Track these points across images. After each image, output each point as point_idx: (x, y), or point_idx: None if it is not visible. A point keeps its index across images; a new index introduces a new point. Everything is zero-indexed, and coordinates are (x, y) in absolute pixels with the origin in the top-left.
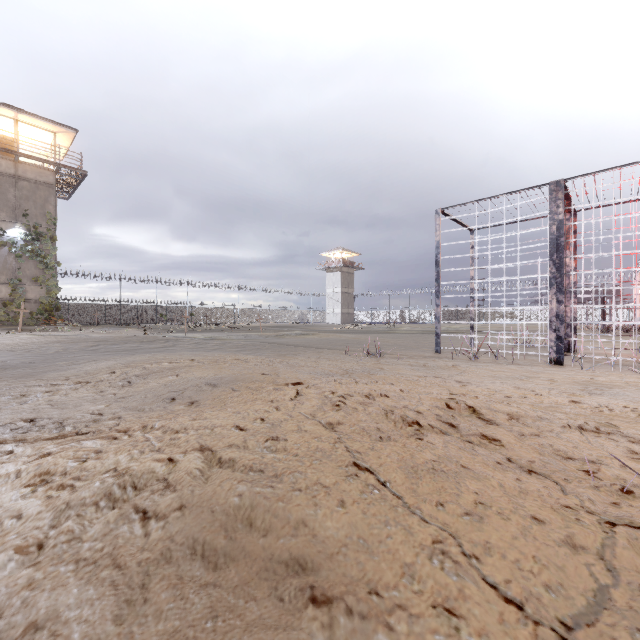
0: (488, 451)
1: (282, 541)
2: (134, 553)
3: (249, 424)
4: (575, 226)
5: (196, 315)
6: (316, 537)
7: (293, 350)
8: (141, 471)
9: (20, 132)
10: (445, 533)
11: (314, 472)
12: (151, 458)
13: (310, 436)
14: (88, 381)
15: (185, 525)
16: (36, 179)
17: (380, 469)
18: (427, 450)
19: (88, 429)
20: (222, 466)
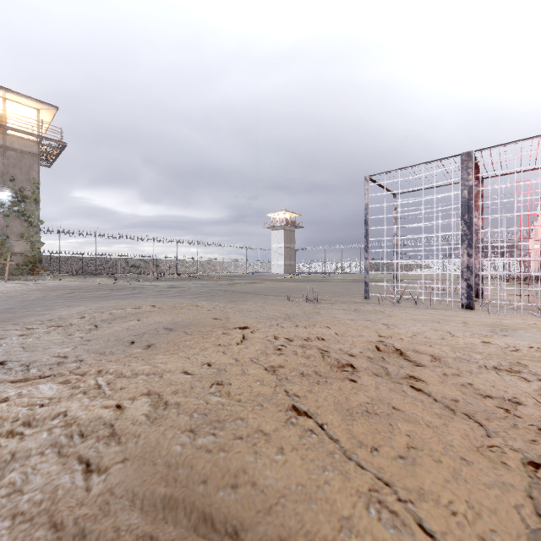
0: (416, 392)
1: (222, 492)
2: (73, 507)
3: (196, 369)
4: (482, 191)
5: (161, 266)
6: (255, 487)
7: (243, 297)
8: (89, 418)
9: (8, 109)
10: (381, 480)
11: (255, 417)
12: (100, 405)
13: (253, 380)
14: (60, 325)
15: (126, 476)
16: (22, 149)
17: (318, 413)
18: (361, 392)
19: (51, 372)
20: (168, 412)
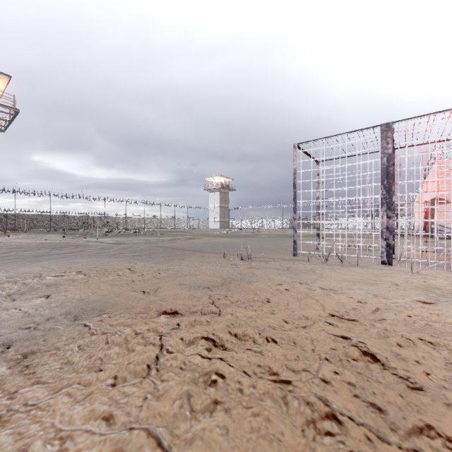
0: None
1: None
2: None
3: None
4: (393, 160)
5: (111, 223)
6: None
7: (181, 254)
8: None
9: None
10: None
11: None
12: None
13: None
14: None
15: None
16: None
17: None
18: None
19: None
20: None
